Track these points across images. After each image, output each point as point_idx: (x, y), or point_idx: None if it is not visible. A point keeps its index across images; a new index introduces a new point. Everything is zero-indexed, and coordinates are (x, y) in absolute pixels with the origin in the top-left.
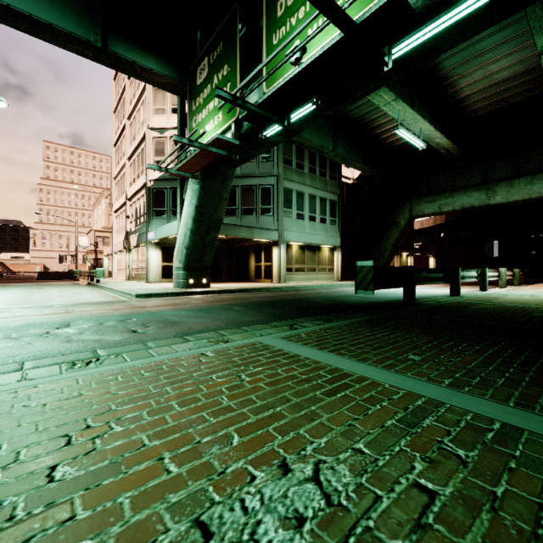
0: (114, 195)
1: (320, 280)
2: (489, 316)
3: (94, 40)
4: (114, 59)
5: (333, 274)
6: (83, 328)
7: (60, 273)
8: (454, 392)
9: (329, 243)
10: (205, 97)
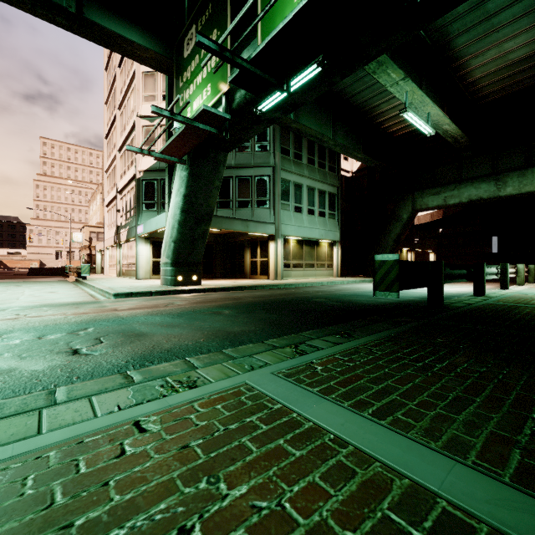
0: (105, 189)
1: (318, 276)
2: None
3: (67, 5)
4: (91, 28)
5: (332, 270)
6: (9, 346)
7: (51, 269)
8: None
9: (328, 237)
10: (193, 71)
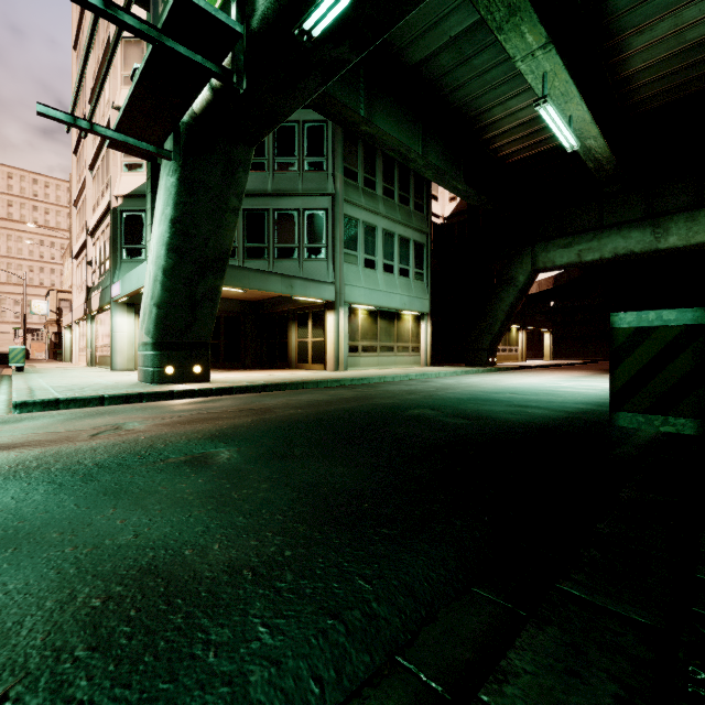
0: (74, 231)
1: (400, 365)
2: None
3: None
4: None
5: (419, 356)
6: None
7: None
8: None
9: (414, 307)
10: None
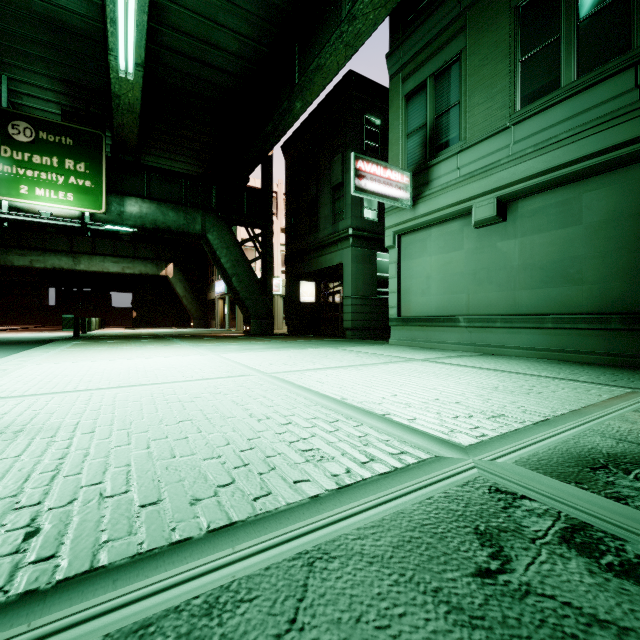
0: None
1: None
2: (120, 336)
3: None
4: None
5: None
6: None
7: None
8: (138, 340)
9: None
10: None
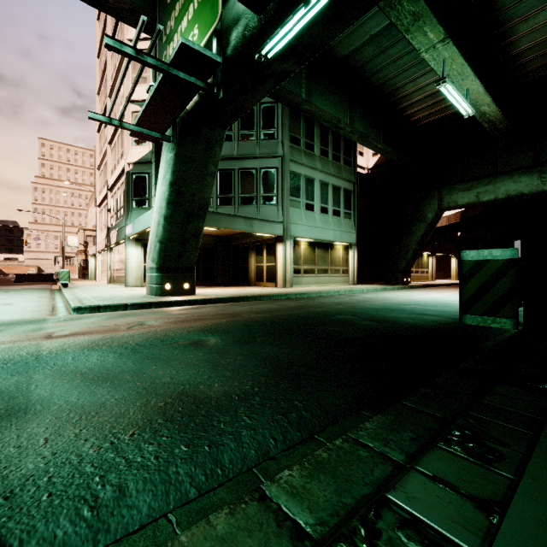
0: (97, 187)
1: (333, 283)
2: None
3: None
4: None
5: (348, 276)
6: None
7: (40, 275)
8: None
9: (343, 239)
10: (177, 15)
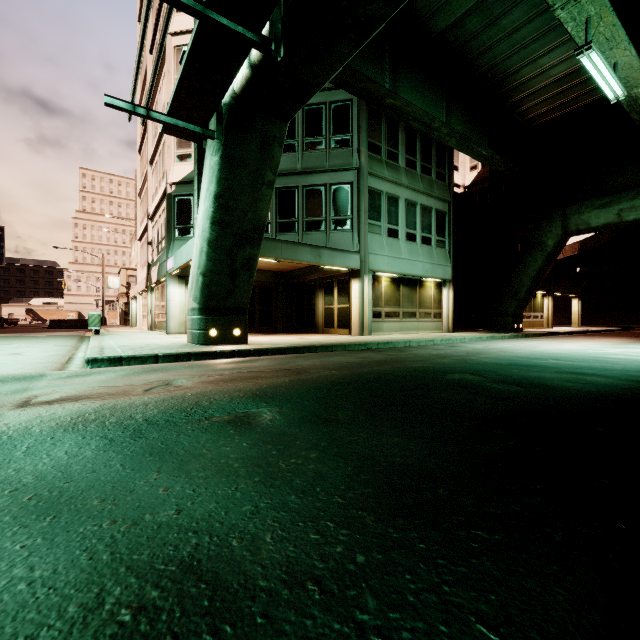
0: (138, 218)
1: (422, 331)
2: None
3: None
4: None
5: (441, 322)
6: None
7: (76, 321)
8: None
9: (436, 274)
10: None
